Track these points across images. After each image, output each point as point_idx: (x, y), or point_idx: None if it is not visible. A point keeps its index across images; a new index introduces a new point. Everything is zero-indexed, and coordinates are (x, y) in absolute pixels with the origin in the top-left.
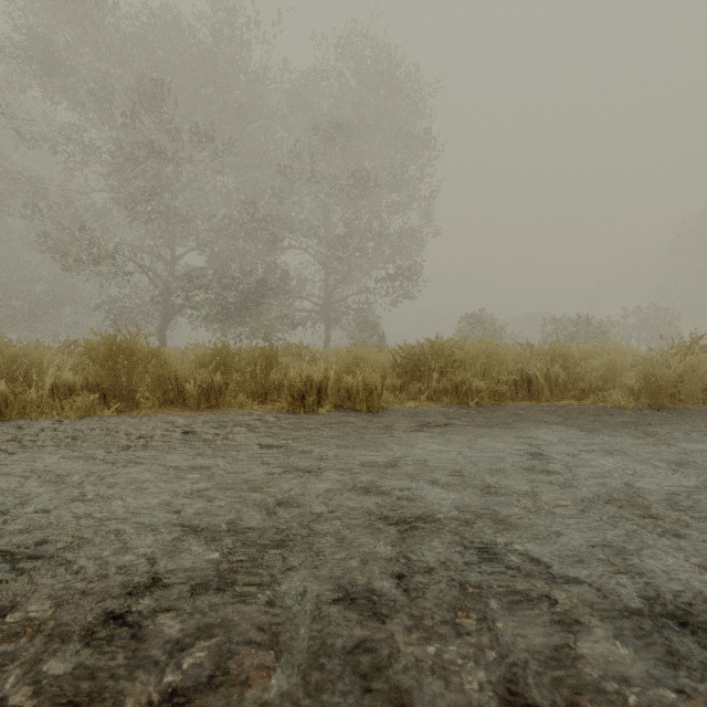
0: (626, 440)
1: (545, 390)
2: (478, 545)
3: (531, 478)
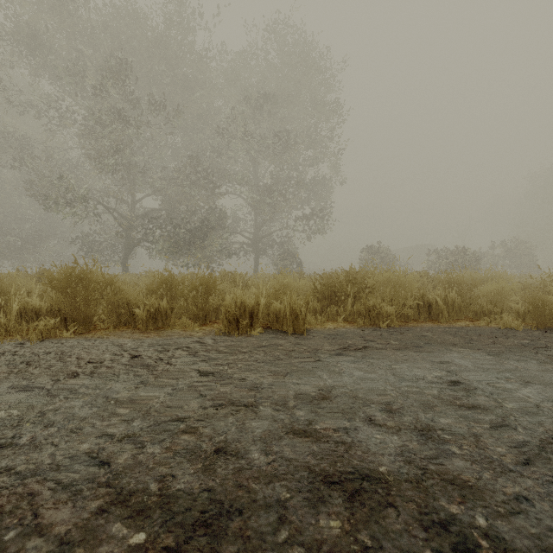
0: (533, 365)
1: (444, 313)
2: (437, 517)
3: (463, 414)
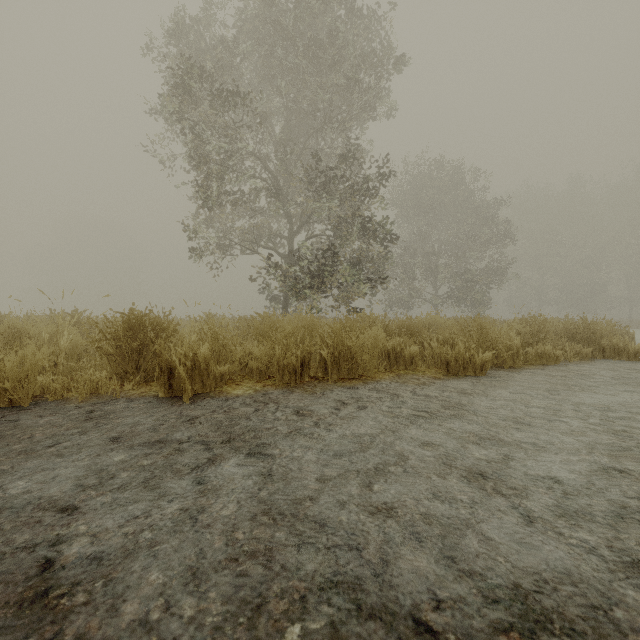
0: None
1: None
2: None
3: None
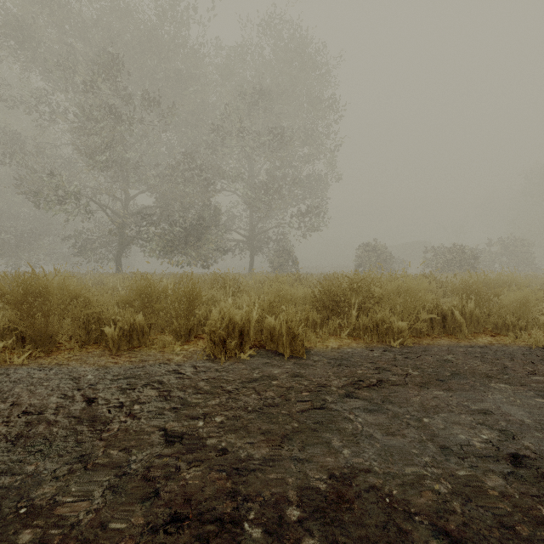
0: None
1: (463, 328)
2: None
3: None
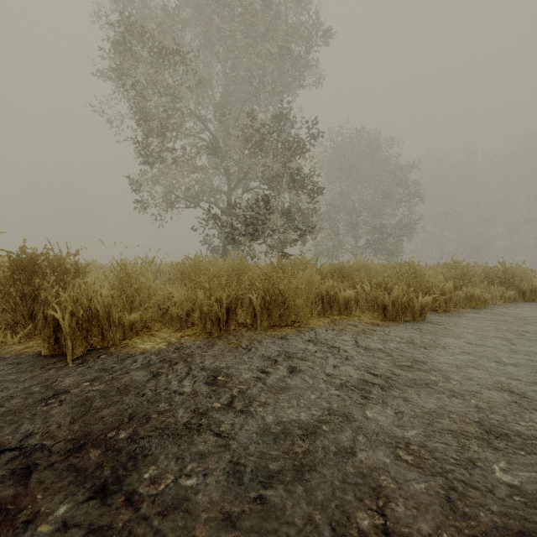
0: None
1: None
2: None
3: None
